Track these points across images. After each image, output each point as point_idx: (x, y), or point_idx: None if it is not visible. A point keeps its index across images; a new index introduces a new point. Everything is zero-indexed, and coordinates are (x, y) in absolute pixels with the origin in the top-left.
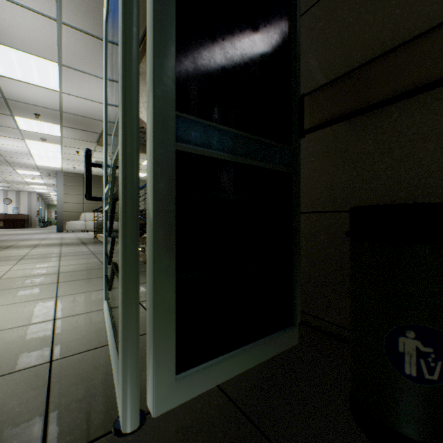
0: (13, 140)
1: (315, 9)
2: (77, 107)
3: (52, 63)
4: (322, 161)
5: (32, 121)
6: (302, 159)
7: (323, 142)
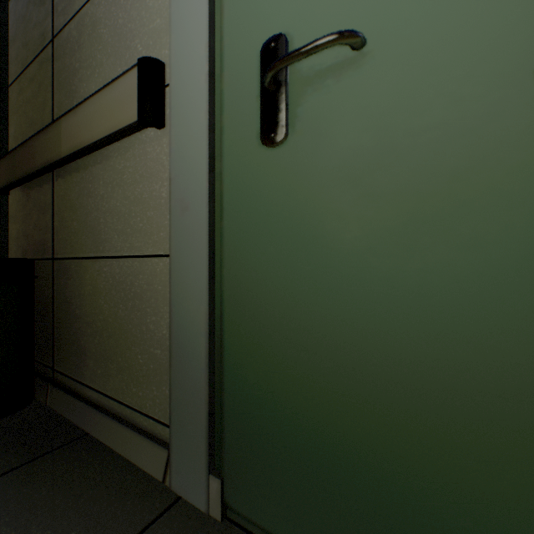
0: None
1: (14, 87)
2: None
3: None
4: (16, 217)
5: None
6: (9, 213)
7: (16, 201)
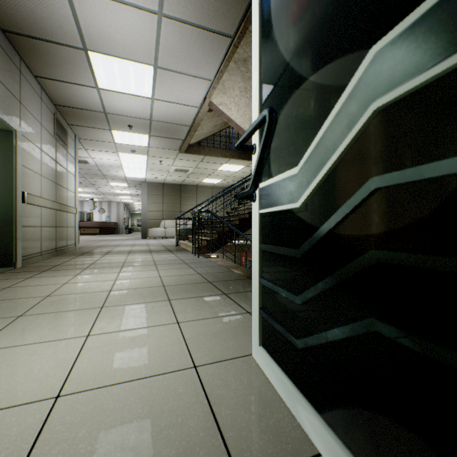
0: (109, 154)
1: None
2: (165, 113)
3: (148, 67)
4: None
5: (125, 133)
6: None
7: None
